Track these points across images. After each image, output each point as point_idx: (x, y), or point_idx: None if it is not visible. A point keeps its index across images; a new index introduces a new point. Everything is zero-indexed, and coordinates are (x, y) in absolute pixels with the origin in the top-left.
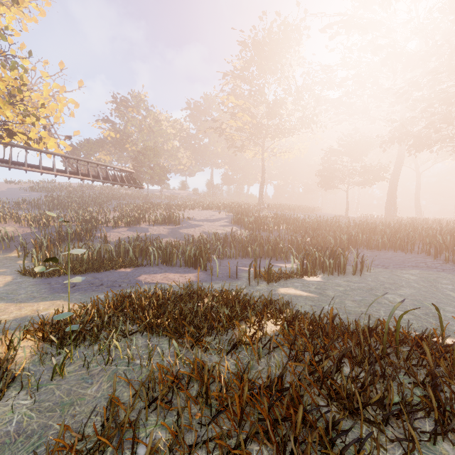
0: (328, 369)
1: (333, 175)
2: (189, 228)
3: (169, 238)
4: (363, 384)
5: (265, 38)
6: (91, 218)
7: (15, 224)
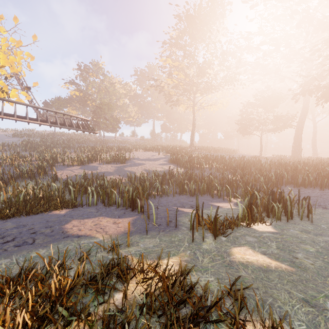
0: None
1: (250, 124)
2: (133, 166)
3: (113, 176)
4: None
5: (196, 13)
6: (48, 158)
7: None
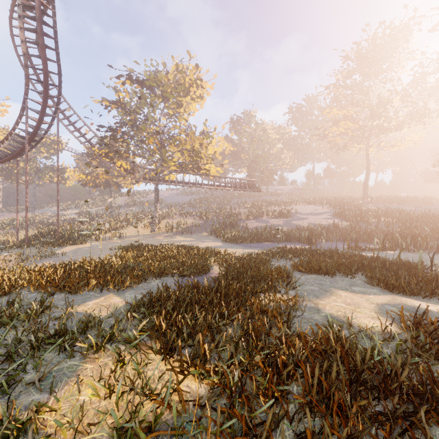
0: (362, 260)
1: None
2: (298, 220)
3: (287, 227)
4: (372, 264)
5: (369, 43)
6: (233, 214)
7: (191, 218)
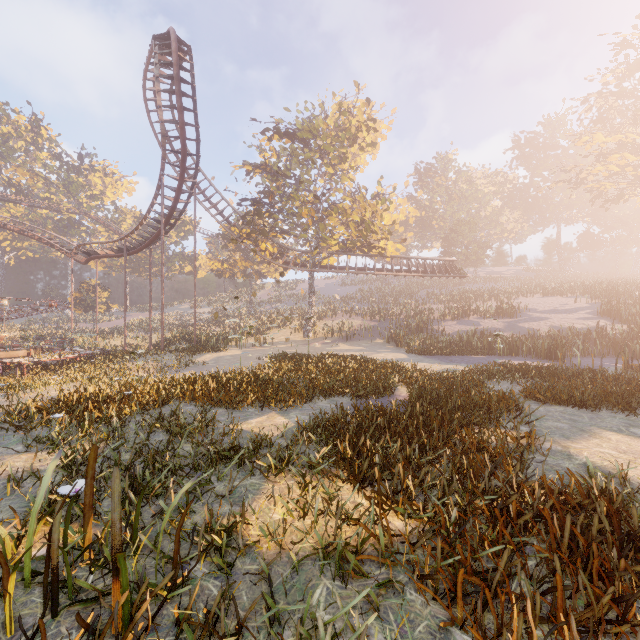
0: None
1: None
2: (530, 322)
3: (511, 332)
4: None
5: None
6: (421, 312)
7: (357, 318)
